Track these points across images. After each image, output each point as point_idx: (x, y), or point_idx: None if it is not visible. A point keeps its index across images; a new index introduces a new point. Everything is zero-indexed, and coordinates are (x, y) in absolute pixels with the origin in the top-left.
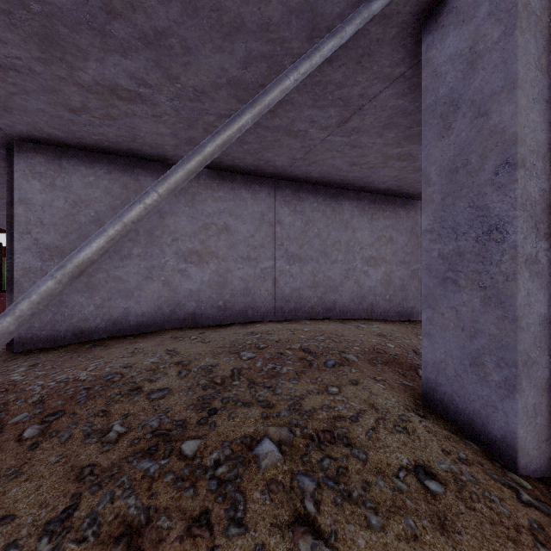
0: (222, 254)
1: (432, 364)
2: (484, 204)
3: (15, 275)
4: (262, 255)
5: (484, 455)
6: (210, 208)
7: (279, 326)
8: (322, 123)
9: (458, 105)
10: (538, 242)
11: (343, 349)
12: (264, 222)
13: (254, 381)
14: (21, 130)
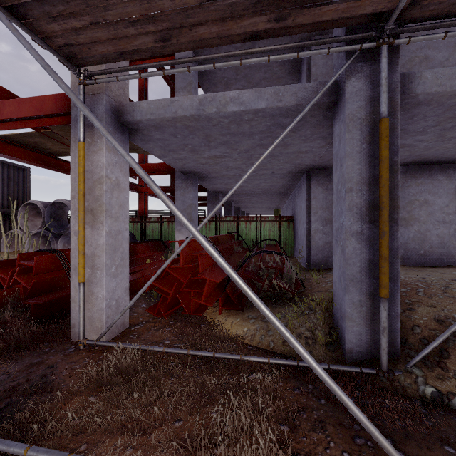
0: (422, 219)
1: None
2: None
3: (312, 233)
4: (455, 219)
5: None
6: (413, 190)
7: None
8: None
9: None
10: None
11: None
12: None
13: None
14: (321, 166)
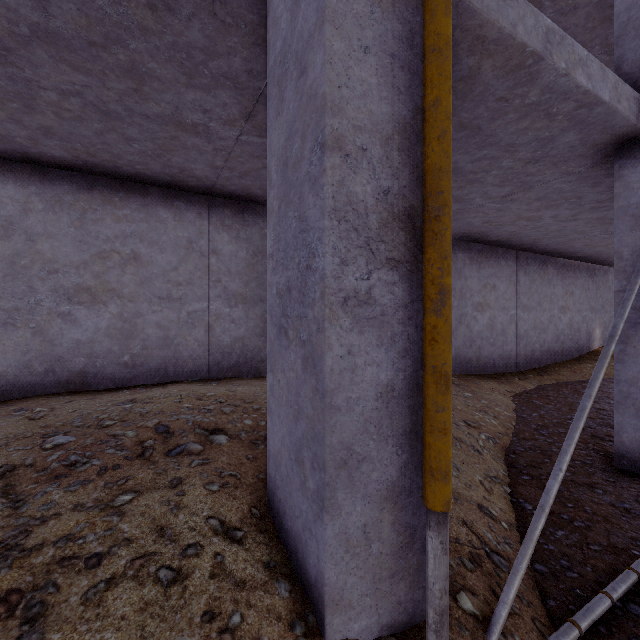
0: (129, 292)
1: (273, 455)
2: (304, 211)
3: None
4: (189, 294)
5: (286, 612)
6: (110, 230)
7: (174, 390)
8: (221, 114)
9: (288, 62)
10: (374, 271)
11: (223, 425)
12: (193, 251)
13: (11, 490)
14: None
